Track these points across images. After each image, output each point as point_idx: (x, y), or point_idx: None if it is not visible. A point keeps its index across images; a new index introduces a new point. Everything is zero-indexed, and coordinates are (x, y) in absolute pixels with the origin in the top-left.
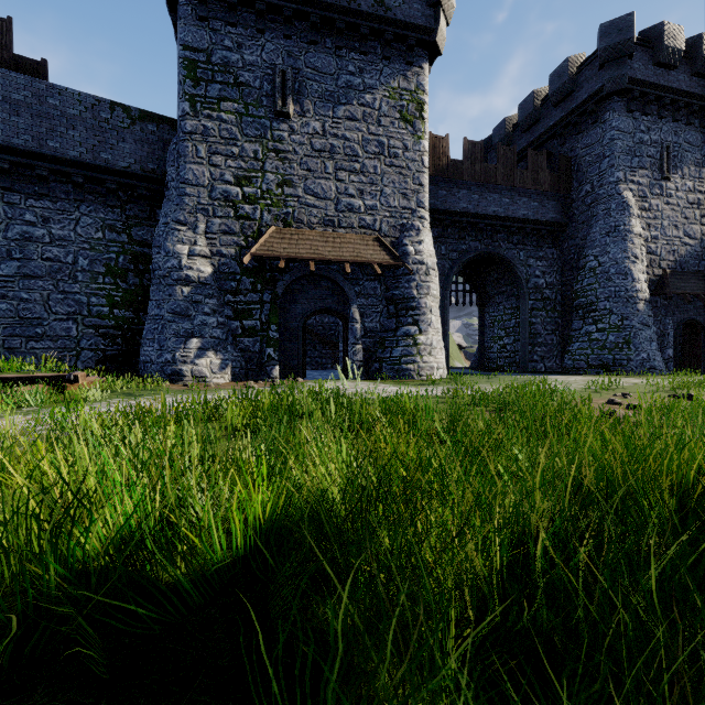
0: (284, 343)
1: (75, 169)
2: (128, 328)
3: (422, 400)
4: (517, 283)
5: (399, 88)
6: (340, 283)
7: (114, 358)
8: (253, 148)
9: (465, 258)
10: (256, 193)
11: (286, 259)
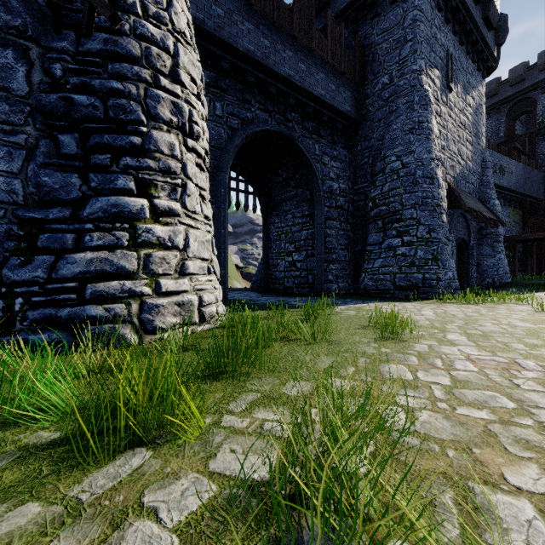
0: None
1: None
2: None
3: None
4: (312, 183)
5: None
6: None
7: None
8: None
9: (251, 129)
10: None
11: None
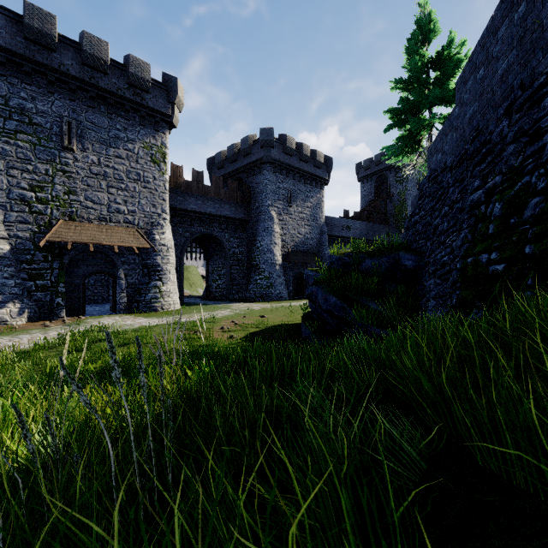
0: (69, 293)
1: None
2: None
3: (156, 327)
4: (224, 251)
5: (150, 143)
6: (111, 256)
7: None
8: (45, 167)
9: (194, 236)
10: (47, 197)
11: (72, 242)
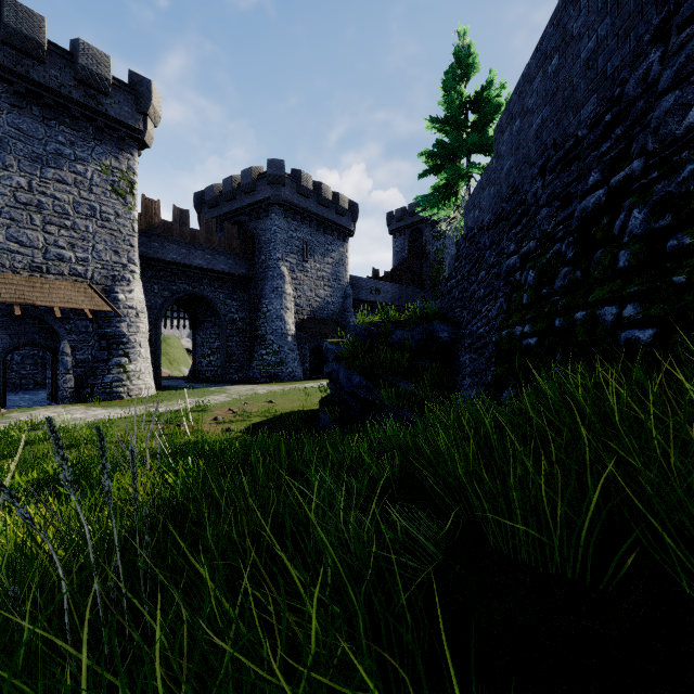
0: None
1: None
2: None
3: (120, 421)
4: (218, 317)
5: (111, 166)
6: (50, 322)
7: None
8: None
9: (175, 297)
10: None
11: None
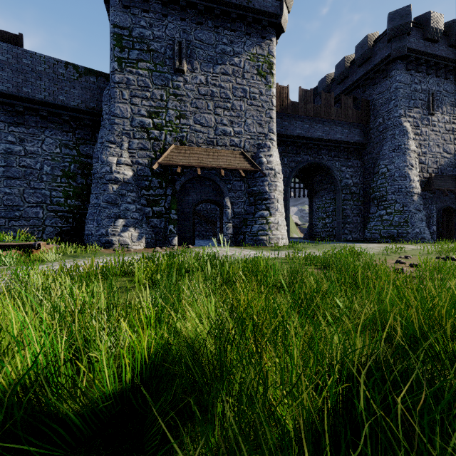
0: (181, 222)
1: (41, 106)
2: (77, 212)
3: (271, 260)
4: (334, 183)
5: (256, 54)
6: (218, 182)
7: (67, 232)
8: (160, 93)
9: (300, 166)
10: (161, 122)
11: (182, 166)
